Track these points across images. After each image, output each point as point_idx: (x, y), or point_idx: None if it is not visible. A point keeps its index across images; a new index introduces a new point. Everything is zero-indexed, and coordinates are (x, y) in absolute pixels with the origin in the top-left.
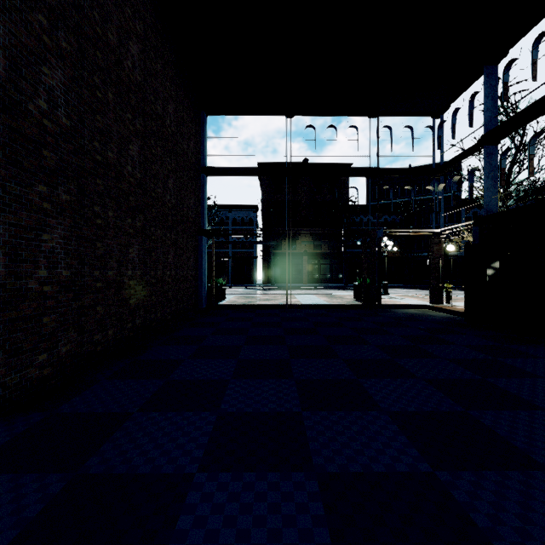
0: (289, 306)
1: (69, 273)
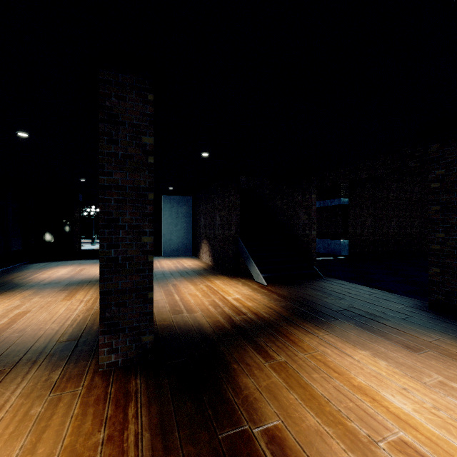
0: None
1: (419, 230)
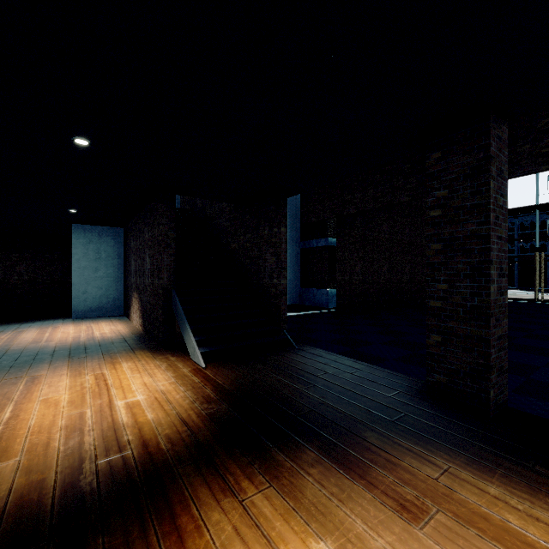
0: (534, 300)
1: (409, 277)
